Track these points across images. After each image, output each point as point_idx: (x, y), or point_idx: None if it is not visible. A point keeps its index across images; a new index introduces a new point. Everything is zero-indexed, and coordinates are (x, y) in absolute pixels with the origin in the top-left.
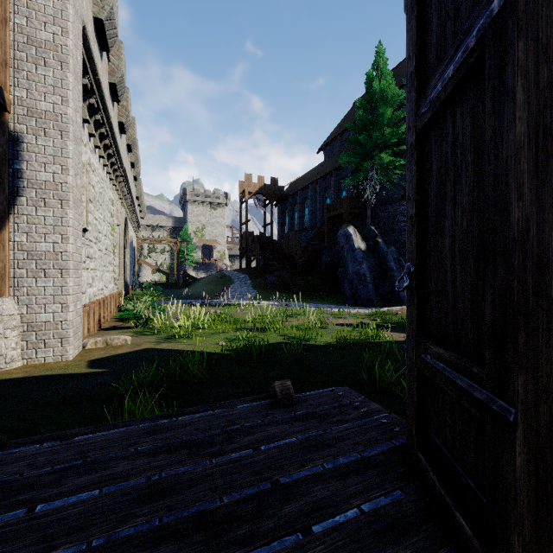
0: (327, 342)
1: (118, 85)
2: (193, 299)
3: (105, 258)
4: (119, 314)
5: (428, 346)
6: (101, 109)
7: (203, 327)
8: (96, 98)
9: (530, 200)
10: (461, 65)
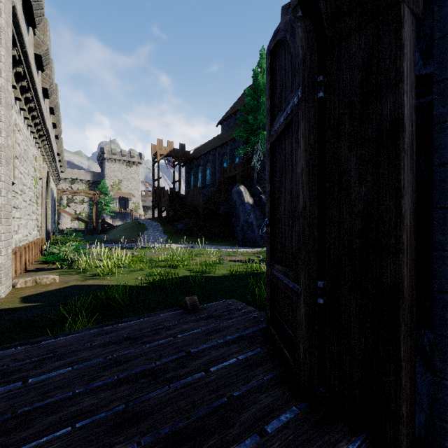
0: (224, 274)
1: (43, 57)
2: (112, 243)
3: (29, 208)
4: (43, 257)
5: (274, 266)
6: (27, 77)
7: (123, 266)
8: (23, 68)
9: (307, 193)
10: (286, 119)
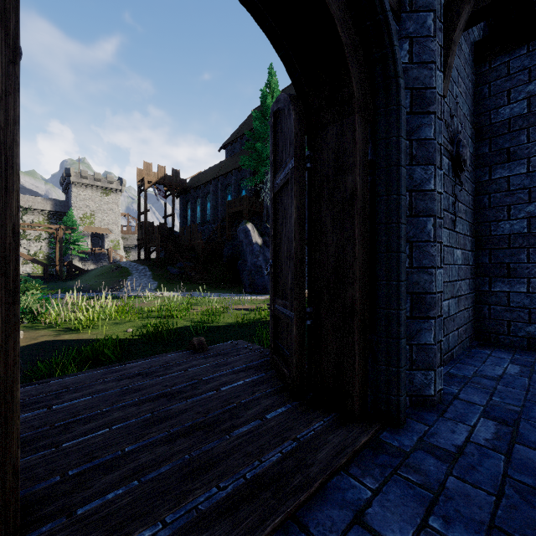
0: (229, 323)
1: None
2: (85, 292)
3: None
4: None
5: (277, 301)
6: None
7: (105, 318)
8: None
9: (298, 240)
10: (285, 177)
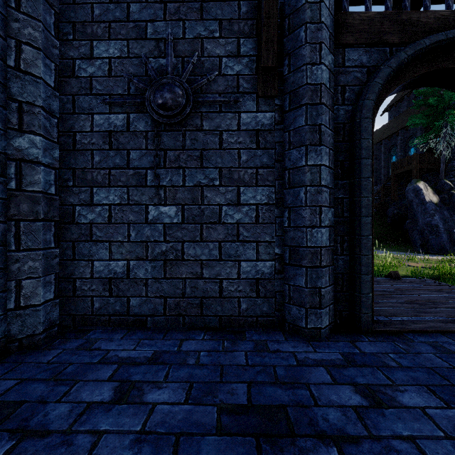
0: (403, 274)
1: None
2: None
3: None
4: None
5: None
6: None
7: None
8: None
9: None
10: None
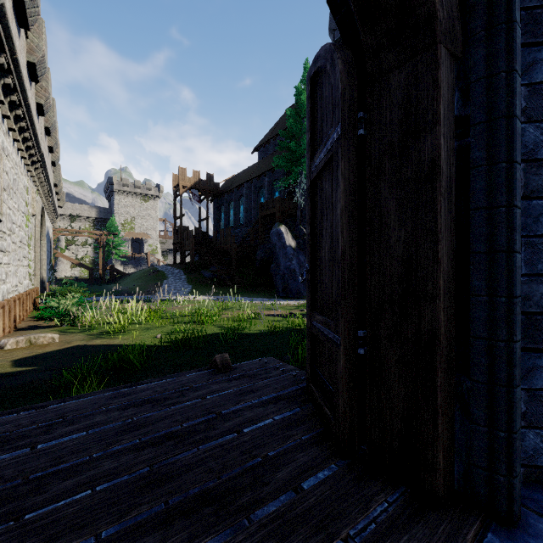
0: (260, 331)
1: (38, 65)
2: (123, 295)
3: (20, 252)
4: (37, 312)
5: (315, 316)
6: (18, 89)
7: (138, 322)
8: (13, 78)
9: (346, 237)
10: (326, 155)
